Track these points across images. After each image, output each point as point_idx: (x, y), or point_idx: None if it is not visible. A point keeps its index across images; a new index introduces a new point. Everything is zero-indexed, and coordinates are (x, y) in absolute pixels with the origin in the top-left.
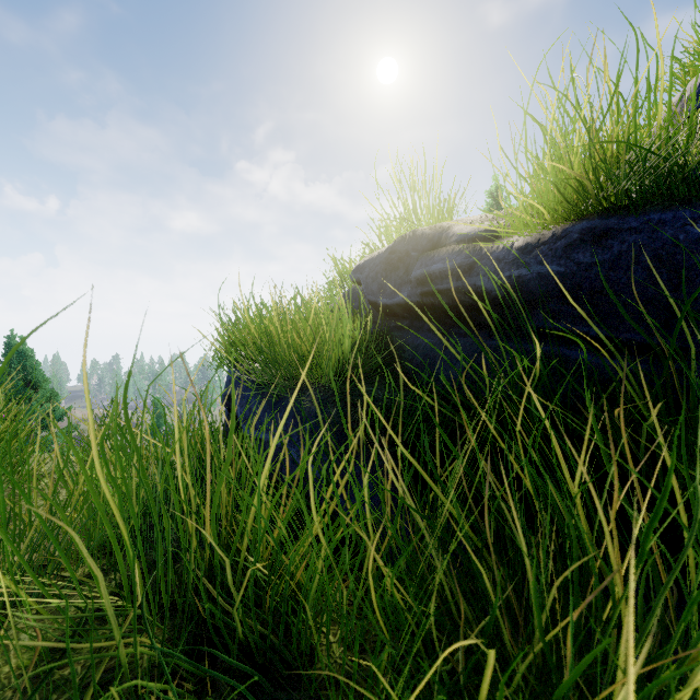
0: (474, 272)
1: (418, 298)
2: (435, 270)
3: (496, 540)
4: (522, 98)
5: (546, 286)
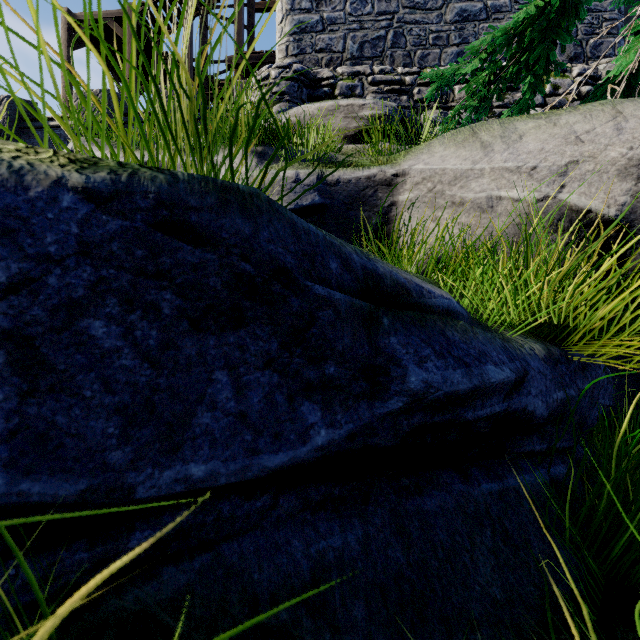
0: (524, 389)
1: (395, 439)
2: (498, 381)
3: None
4: None
5: (561, 409)
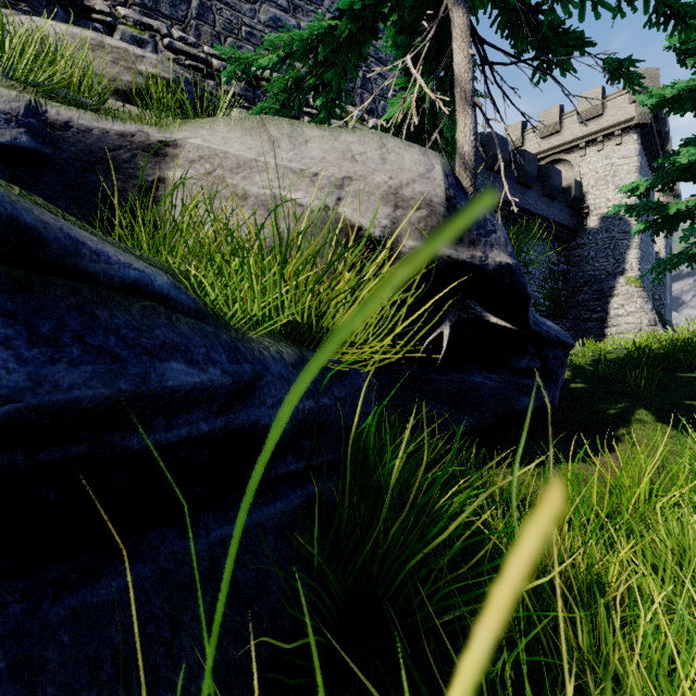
0: (255, 398)
1: None
2: (186, 385)
3: (505, 638)
4: (435, 263)
5: (316, 420)
